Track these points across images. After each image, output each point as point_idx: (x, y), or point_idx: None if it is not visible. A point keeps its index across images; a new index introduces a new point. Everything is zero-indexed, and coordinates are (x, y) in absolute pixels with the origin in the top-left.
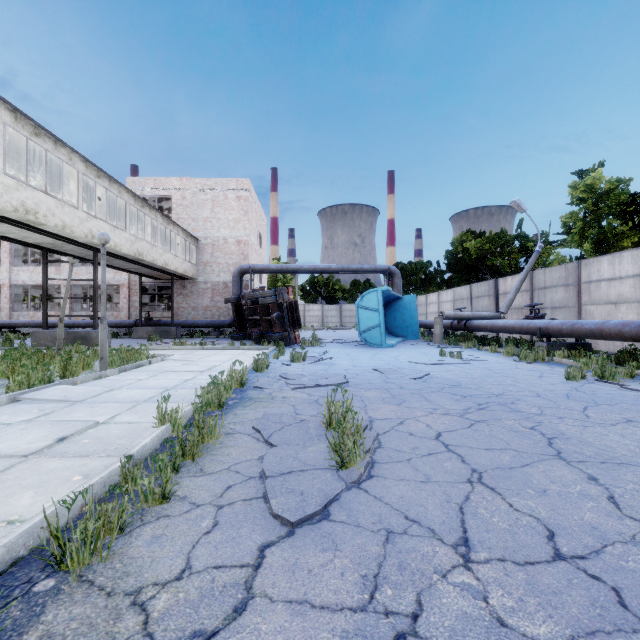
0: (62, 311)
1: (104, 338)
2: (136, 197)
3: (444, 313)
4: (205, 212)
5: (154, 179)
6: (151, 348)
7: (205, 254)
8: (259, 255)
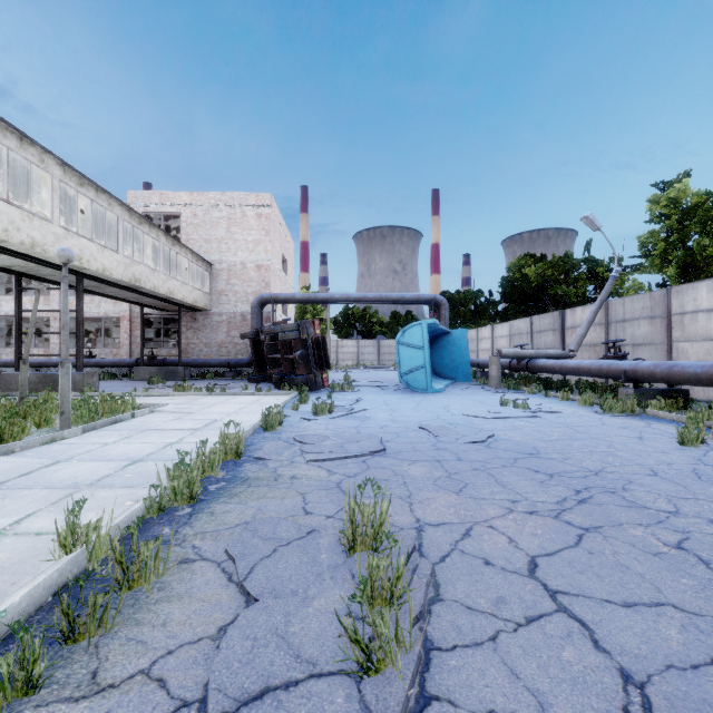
0: (26, 350)
1: (65, 386)
2: (132, 211)
3: (502, 351)
4: (220, 232)
5: (160, 193)
6: (146, 394)
7: (220, 281)
8: (284, 283)
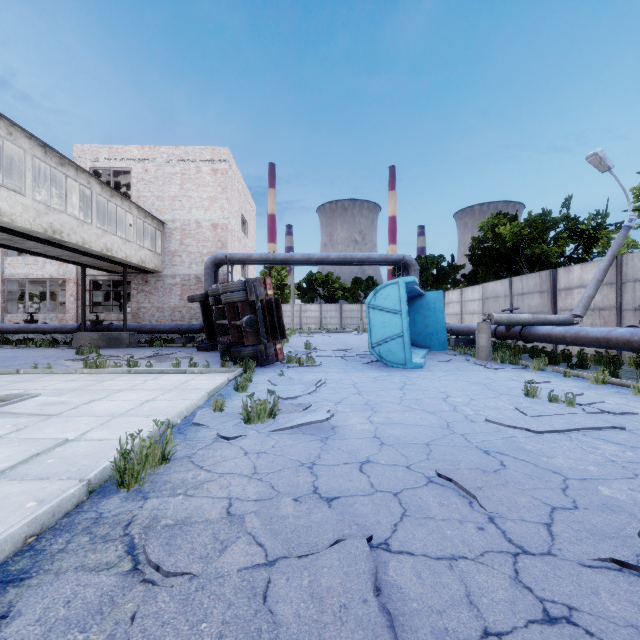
0: None
1: None
2: (48, 148)
3: (493, 316)
4: (173, 189)
5: (109, 147)
6: (47, 371)
7: (173, 241)
8: (244, 245)
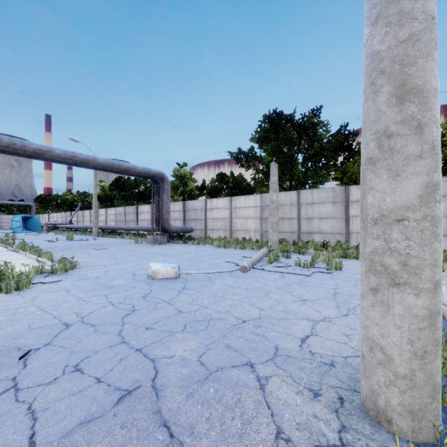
0: None
1: None
2: None
3: (47, 223)
4: None
5: None
6: None
7: None
8: None
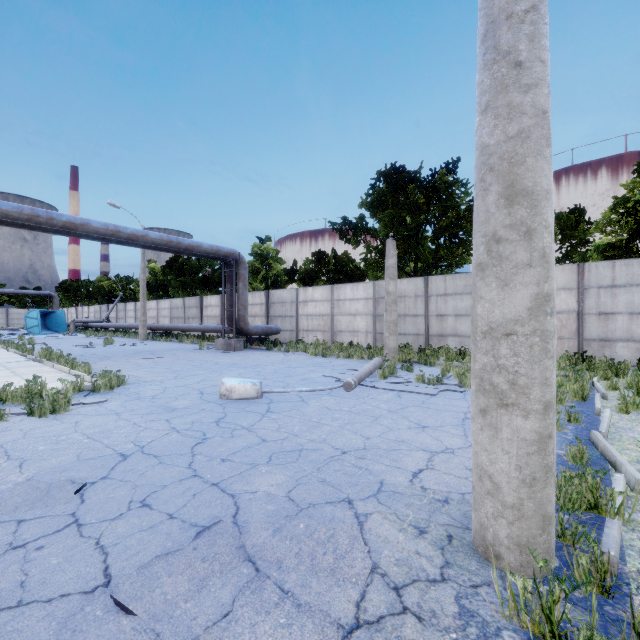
0: None
1: None
2: None
3: (76, 320)
4: None
5: None
6: None
7: None
8: None
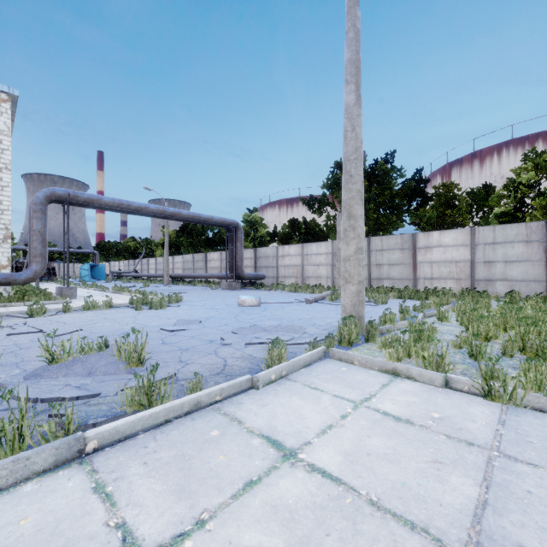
0: None
1: None
2: None
3: (113, 271)
4: None
5: None
6: None
7: None
8: None
